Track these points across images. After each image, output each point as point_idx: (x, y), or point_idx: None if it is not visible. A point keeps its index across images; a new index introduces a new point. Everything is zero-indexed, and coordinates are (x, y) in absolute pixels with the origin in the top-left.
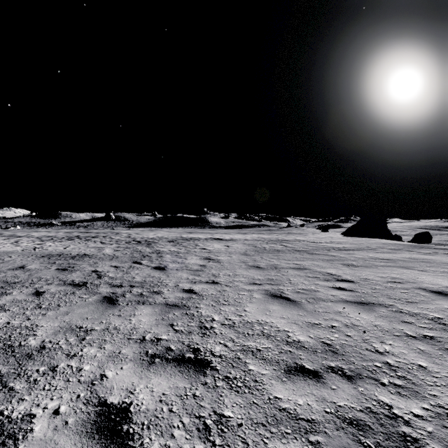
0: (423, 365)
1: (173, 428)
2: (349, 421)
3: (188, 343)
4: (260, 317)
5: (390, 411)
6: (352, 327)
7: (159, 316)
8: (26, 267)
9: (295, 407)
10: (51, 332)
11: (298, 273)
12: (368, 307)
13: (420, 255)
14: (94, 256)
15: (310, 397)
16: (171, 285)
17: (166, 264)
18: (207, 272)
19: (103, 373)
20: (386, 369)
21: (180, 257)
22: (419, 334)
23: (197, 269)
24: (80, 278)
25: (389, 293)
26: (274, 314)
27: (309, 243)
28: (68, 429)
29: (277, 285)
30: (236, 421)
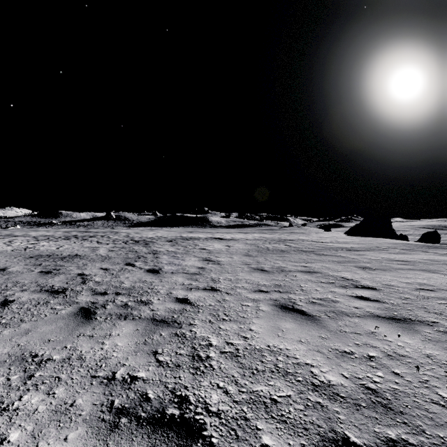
0: None
1: None
2: None
3: (173, 386)
4: (271, 340)
5: None
6: (397, 358)
7: (141, 338)
8: (7, 269)
9: None
10: None
11: (309, 277)
12: (407, 326)
13: (438, 256)
14: (85, 257)
15: None
16: (163, 292)
17: (161, 267)
18: (205, 276)
19: None
20: None
21: (177, 259)
22: None
23: (195, 272)
24: (61, 283)
25: (425, 305)
26: (289, 336)
27: (314, 243)
28: None
29: (287, 294)
30: None
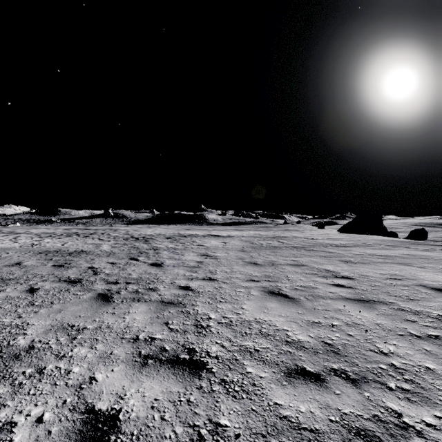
0: (431, 368)
1: (165, 438)
2: (356, 431)
3: (183, 343)
4: (258, 315)
5: (400, 419)
6: (353, 325)
7: (154, 314)
8: (22, 263)
9: (297, 415)
10: (42, 330)
11: (296, 269)
12: (369, 305)
13: (417, 251)
14: (91, 252)
15: (312, 403)
16: (168, 281)
17: (163, 261)
18: (204, 269)
19: (93, 376)
20: (391, 371)
21: (177, 254)
22: (424, 334)
23: (194, 265)
24: (75, 274)
25: (389, 290)
26: (272, 312)
27: (306, 239)
28: (50, 440)
29: (275, 282)
30: (233, 431)
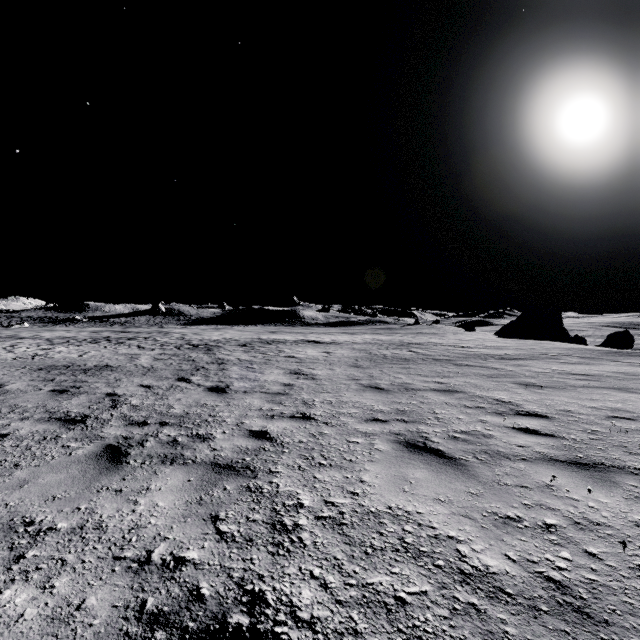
0: None
1: None
2: None
3: (241, 575)
4: (394, 498)
5: None
6: (590, 528)
7: (195, 494)
8: (4, 386)
9: None
10: None
11: (446, 399)
12: (599, 475)
13: (634, 367)
14: (119, 368)
15: None
16: (231, 422)
17: (229, 383)
18: (294, 397)
19: None
20: None
21: (253, 371)
22: None
23: (278, 391)
24: (81, 407)
25: (623, 442)
26: (420, 491)
27: (452, 348)
28: None
29: (415, 424)
30: None
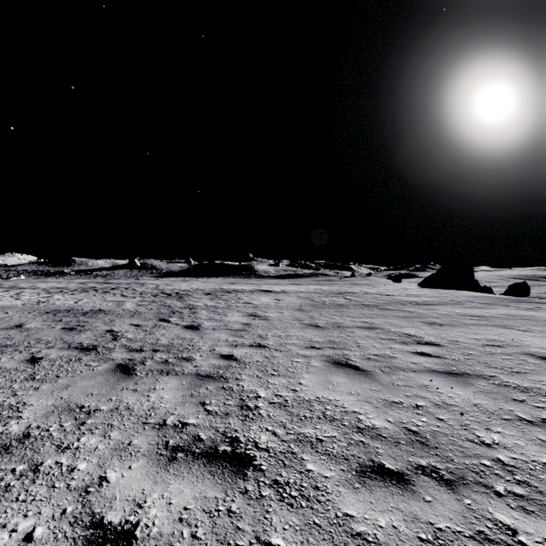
0: None
1: None
2: None
3: (224, 430)
4: (321, 393)
5: (515, 538)
6: (444, 407)
7: (188, 391)
8: (24, 325)
9: (375, 531)
10: (41, 413)
11: (367, 333)
12: (462, 379)
13: (519, 310)
14: (111, 312)
15: (395, 514)
16: (206, 349)
17: (200, 323)
18: (252, 332)
19: (104, 475)
20: (498, 469)
21: (218, 314)
22: (536, 418)
23: (239, 328)
24: (90, 340)
25: (487, 360)
26: (339, 389)
27: (379, 296)
28: None
29: (341, 350)
30: None
